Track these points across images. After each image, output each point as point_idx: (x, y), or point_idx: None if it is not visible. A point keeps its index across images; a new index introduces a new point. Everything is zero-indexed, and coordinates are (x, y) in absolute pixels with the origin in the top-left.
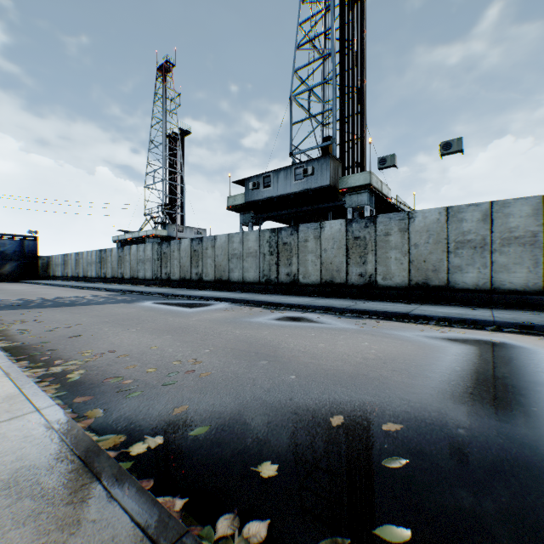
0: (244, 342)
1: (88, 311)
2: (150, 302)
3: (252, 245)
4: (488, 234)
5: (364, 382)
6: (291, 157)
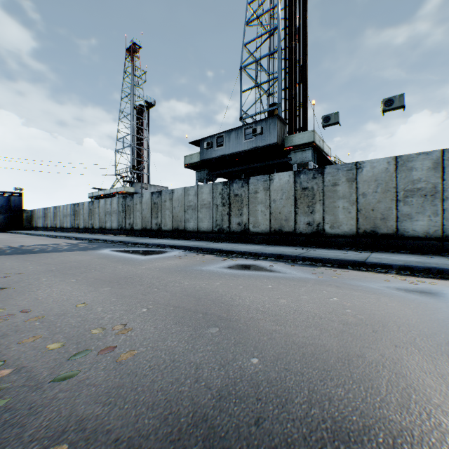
0: (191, 296)
1: (43, 259)
2: (108, 249)
3: (206, 197)
4: (439, 182)
5: (364, 374)
6: (241, 121)
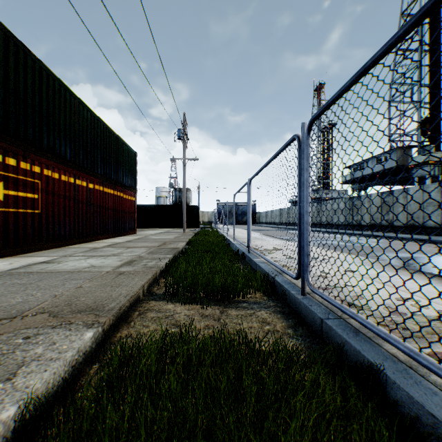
0: None
1: (270, 231)
2: (291, 231)
3: (341, 205)
4: (439, 198)
5: None
6: (388, 142)
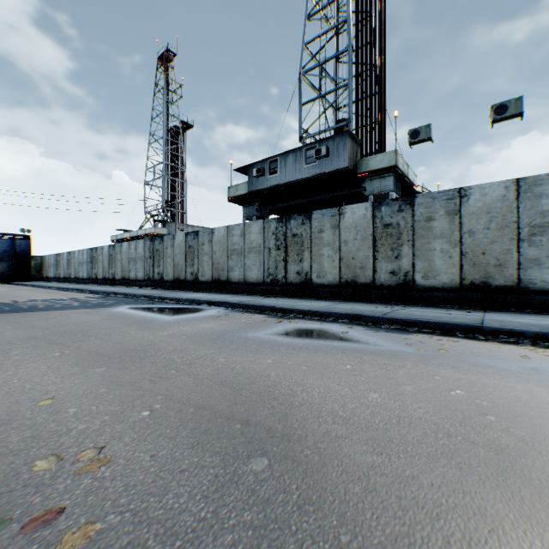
0: (226, 385)
1: (33, 319)
2: (126, 306)
3: (255, 238)
4: None
5: None
6: (301, 142)
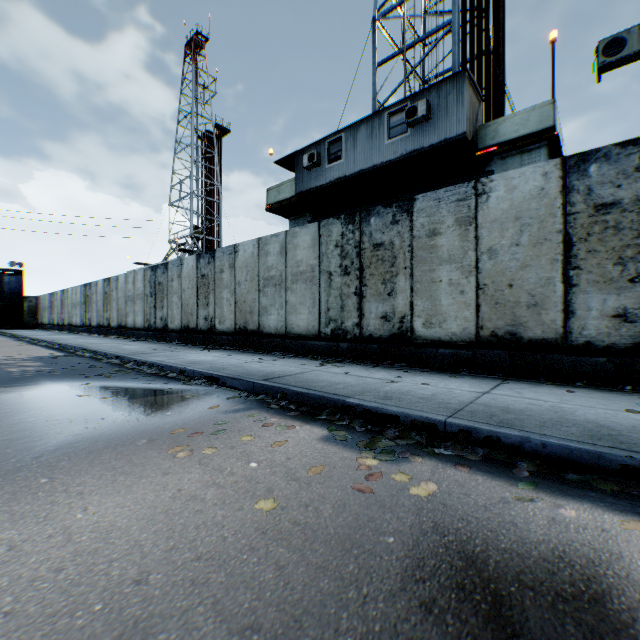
0: None
1: None
2: (42, 384)
3: (305, 256)
4: None
5: None
6: None
